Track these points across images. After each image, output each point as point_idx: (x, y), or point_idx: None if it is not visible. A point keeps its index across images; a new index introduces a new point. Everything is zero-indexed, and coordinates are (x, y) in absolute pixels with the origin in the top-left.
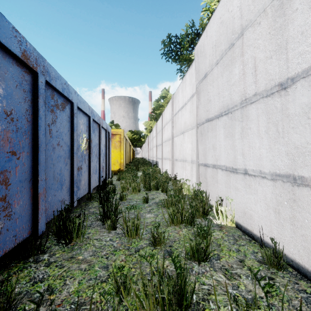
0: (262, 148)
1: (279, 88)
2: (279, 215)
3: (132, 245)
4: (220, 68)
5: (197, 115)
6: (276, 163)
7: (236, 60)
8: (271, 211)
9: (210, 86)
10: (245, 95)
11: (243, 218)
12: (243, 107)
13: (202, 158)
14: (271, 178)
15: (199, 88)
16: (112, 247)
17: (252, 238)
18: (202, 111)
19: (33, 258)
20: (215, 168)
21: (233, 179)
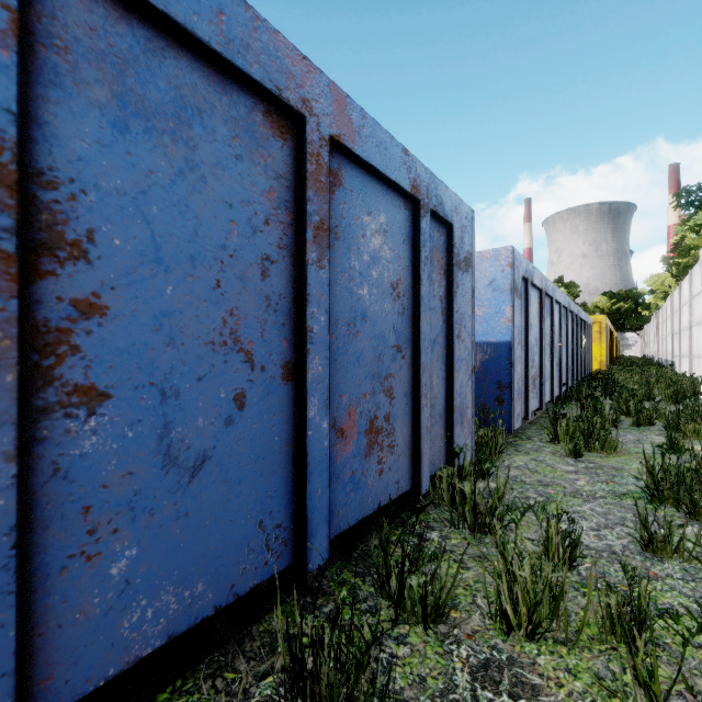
0: None
1: None
2: None
3: None
4: None
5: None
6: None
7: None
8: None
9: None
10: None
11: None
12: None
13: None
14: None
15: None
16: None
17: None
18: None
19: None
20: None
21: None
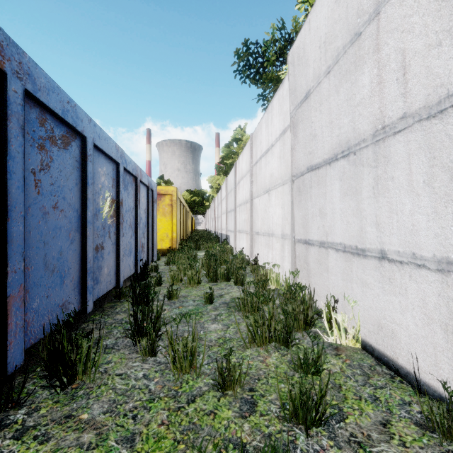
0: (418, 213)
1: None
2: None
3: (183, 387)
4: (334, 80)
5: (292, 161)
6: (448, 240)
7: (366, 61)
8: (436, 328)
9: (315, 112)
10: (383, 121)
11: (376, 335)
12: (378, 142)
13: (301, 230)
14: (438, 267)
15: (297, 117)
16: (146, 392)
17: (395, 372)
18: (301, 153)
19: None
20: (323, 248)
21: (358, 266)
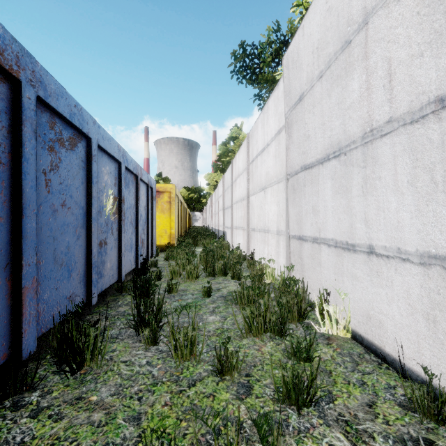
0: (403, 210)
1: (437, 107)
2: (436, 325)
3: (183, 373)
4: (326, 84)
5: (287, 160)
6: (429, 235)
7: (355, 67)
8: (419, 317)
9: (308, 114)
10: (371, 124)
11: (365, 325)
12: (366, 144)
13: (295, 227)
14: (420, 261)
15: (291, 119)
16: (150, 377)
17: (382, 359)
18: (295, 153)
19: (11, 401)
20: (316, 243)
21: (348, 260)
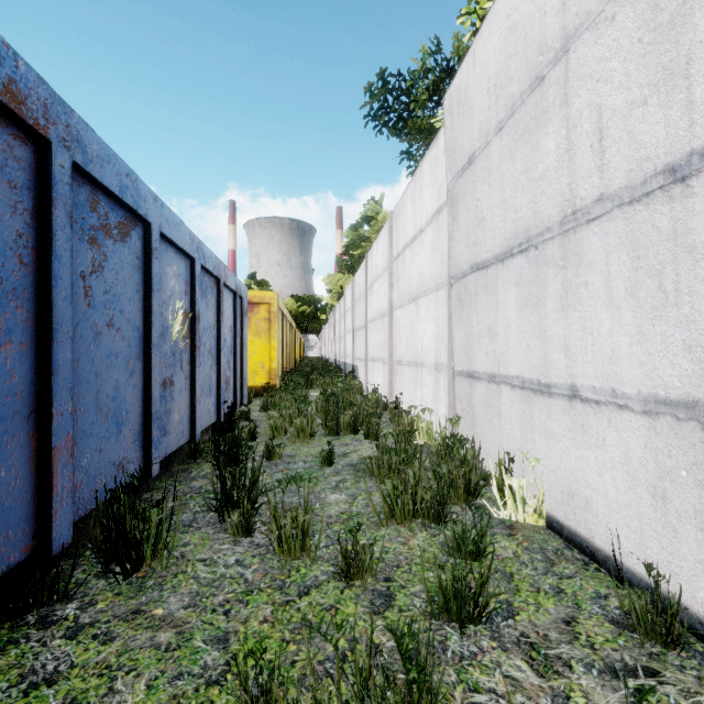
0: (619, 333)
1: (667, 180)
2: (666, 504)
3: (292, 576)
4: (508, 140)
5: (450, 256)
6: (657, 370)
7: (551, 117)
8: (643, 492)
9: (482, 185)
10: (573, 203)
11: (566, 506)
12: (567, 232)
13: (463, 358)
14: (644, 408)
15: (456, 192)
16: (241, 583)
17: (590, 557)
18: (462, 245)
19: (37, 615)
20: (493, 383)
21: (541, 409)
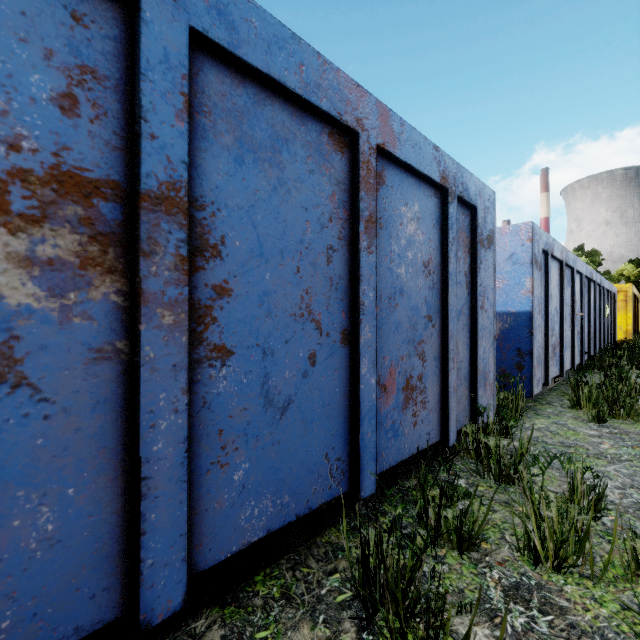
0: None
1: None
2: None
3: None
4: None
5: None
6: None
7: None
8: None
9: None
10: None
11: None
12: None
13: None
14: None
15: None
16: None
17: None
18: None
19: None
20: None
21: None
